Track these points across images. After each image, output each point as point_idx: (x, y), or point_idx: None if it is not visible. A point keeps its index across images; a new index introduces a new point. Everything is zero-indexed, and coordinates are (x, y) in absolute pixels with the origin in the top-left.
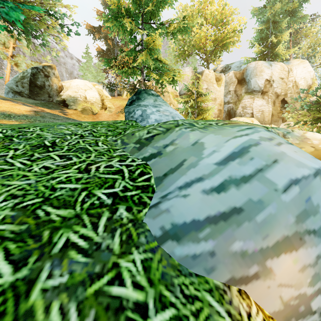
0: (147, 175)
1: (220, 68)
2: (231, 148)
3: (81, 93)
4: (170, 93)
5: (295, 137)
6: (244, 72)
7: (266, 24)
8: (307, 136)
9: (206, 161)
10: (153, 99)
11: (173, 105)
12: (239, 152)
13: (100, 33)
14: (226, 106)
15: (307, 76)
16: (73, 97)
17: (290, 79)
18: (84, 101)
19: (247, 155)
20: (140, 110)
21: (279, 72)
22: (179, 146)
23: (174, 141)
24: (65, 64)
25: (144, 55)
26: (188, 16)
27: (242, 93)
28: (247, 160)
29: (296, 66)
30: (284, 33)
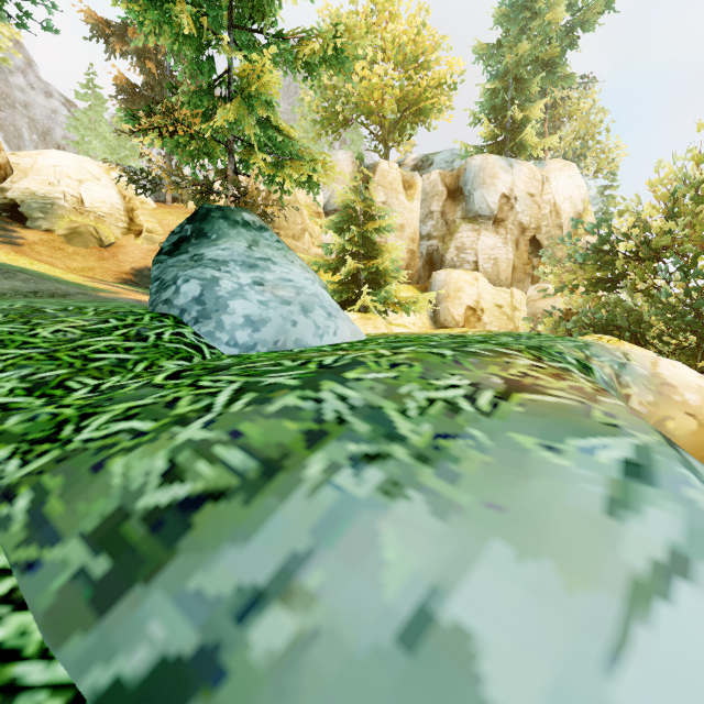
0: None
1: (412, 162)
2: None
3: (67, 187)
4: (303, 205)
5: (640, 380)
6: (460, 176)
7: (503, 81)
8: (665, 376)
9: None
10: (248, 238)
11: (311, 234)
12: None
13: (124, 41)
14: (424, 243)
15: (575, 196)
16: (44, 197)
17: (545, 199)
18: (76, 210)
19: None
20: (197, 279)
21: (526, 183)
22: (324, 619)
23: (297, 571)
24: (28, 107)
25: (234, 110)
26: (347, 27)
27: (457, 218)
28: None
29: (556, 174)
30: (535, 104)
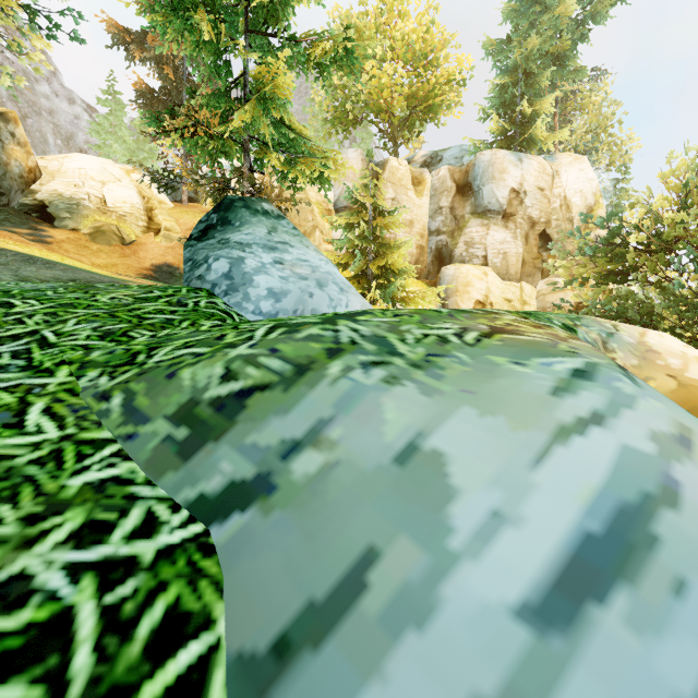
0: (197, 639)
1: (421, 158)
2: (569, 508)
3: (91, 188)
4: (314, 203)
5: (626, 347)
6: (469, 171)
7: (512, 76)
8: (651, 344)
9: (475, 588)
10: (267, 225)
11: (322, 230)
12: (616, 542)
13: (143, 48)
14: (434, 238)
15: (586, 189)
16: (70, 198)
17: (555, 193)
18: (99, 210)
19: (655, 563)
20: (226, 258)
21: (535, 177)
22: (343, 454)
23: (323, 429)
24: (53, 114)
25: (250, 110)
26: (357, 29)
27: (466, 213)
28: (664, 599)
29: (566, 167)
30: (544, 98)
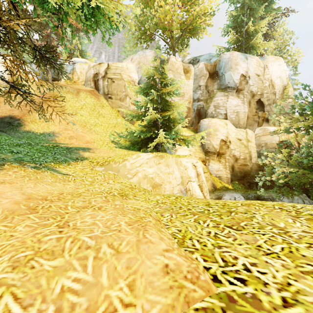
0: None
1: (187, 60)
2: None
3: None
4: (126, 81)
5: None
6: (216, 64)
7: (241, 10)
8: None
9: None
10: None
11: (130, 97)
12: None
13: None
14: (195, 103)
15: (282, 76)
16: None
17: (266, 77)
18: None
19: None
20: None
21: (255, 68)
22: None
23: None
24: None
25: None
26: None
27: (214, 89)
28: None
29: (271, 63)
30: (259, 23)
